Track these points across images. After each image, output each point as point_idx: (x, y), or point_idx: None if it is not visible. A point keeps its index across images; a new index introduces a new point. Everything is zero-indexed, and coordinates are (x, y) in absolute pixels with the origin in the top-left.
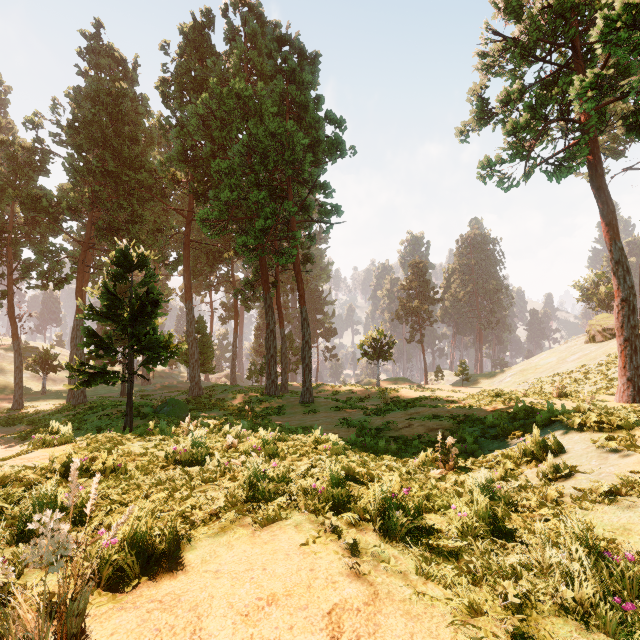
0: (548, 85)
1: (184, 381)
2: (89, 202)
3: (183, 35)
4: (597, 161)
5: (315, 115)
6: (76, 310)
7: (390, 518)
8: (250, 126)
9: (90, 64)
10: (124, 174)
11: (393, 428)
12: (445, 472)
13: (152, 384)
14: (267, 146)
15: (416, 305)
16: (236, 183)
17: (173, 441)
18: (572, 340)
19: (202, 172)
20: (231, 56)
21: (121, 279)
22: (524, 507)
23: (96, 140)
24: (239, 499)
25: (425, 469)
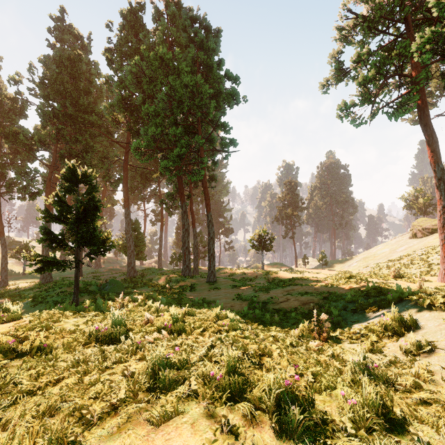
0: (387, 51)
1: (125, 265)
2: (54, 137)
3: (123, 17)
4: (424, 105)
5: (217, 73)
6: (45, 215)
7: (285, 407)
8: (170, 80)
9: (56, 39)
10: (80, 117)
11: (275, 302)
12: (321, 343)
13: (102, 268)
14: (182, 94)
15: (289, 212)
16: (160, 122)
17: (103, 317)
18: (399, 236)
19: (136, 115)
20: (157, 31)
21: (70, 190)
22: (400, 385)
23: (59, 92)
24: (141, 386)
25: (305, 341)
